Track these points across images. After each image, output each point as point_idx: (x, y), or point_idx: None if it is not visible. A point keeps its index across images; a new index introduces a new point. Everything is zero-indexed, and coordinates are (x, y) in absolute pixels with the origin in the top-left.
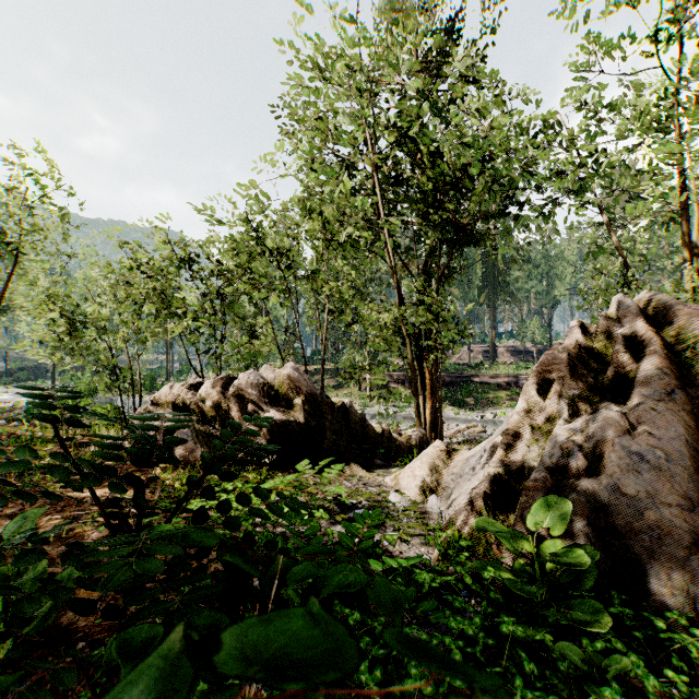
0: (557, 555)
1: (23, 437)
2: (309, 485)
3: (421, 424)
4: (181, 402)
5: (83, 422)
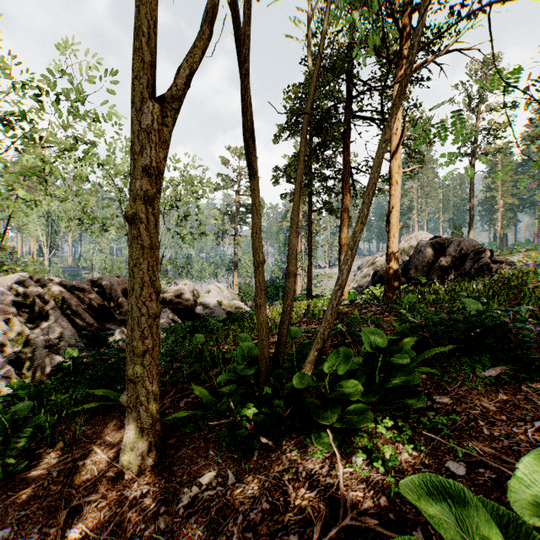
0: (79, 360)
1: None
2: None
3: None
4: None
5: None
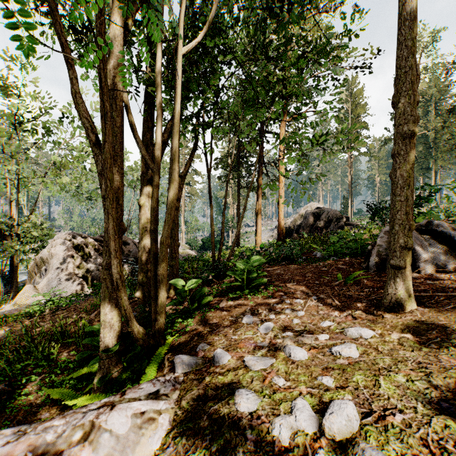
0: None
1: None
2: (9, 314)
3: None
4: None
5: None
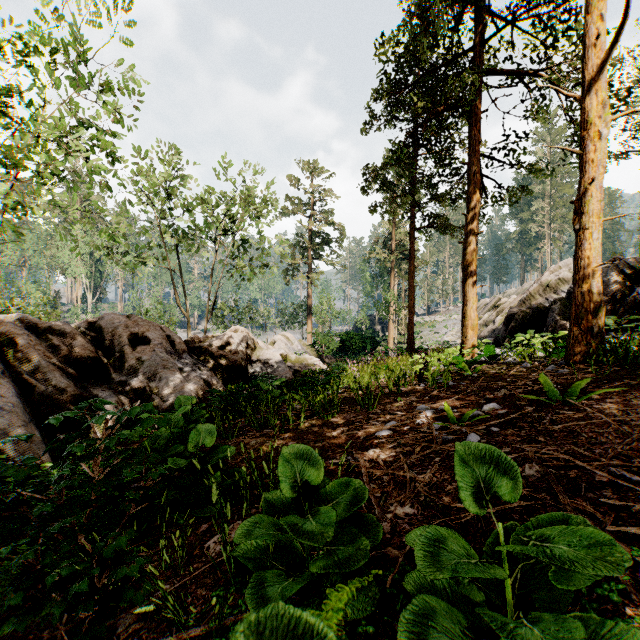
0: None
1: None
2: None
3: None
4: None
5: None
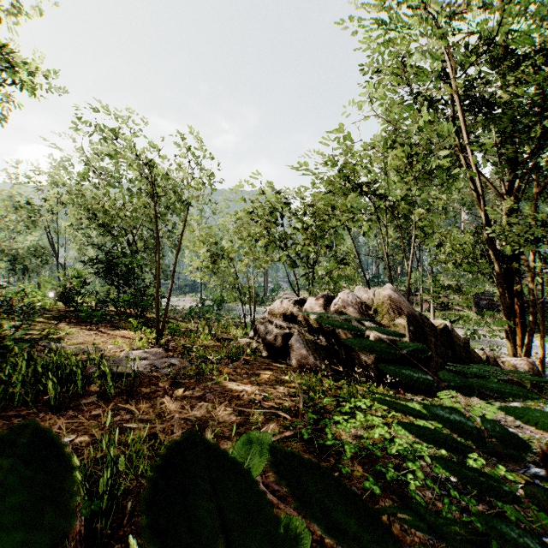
0: None
1: (191, 330)
2: None
3: (513, 351)
4: (290, 314)
5: (222, 323)
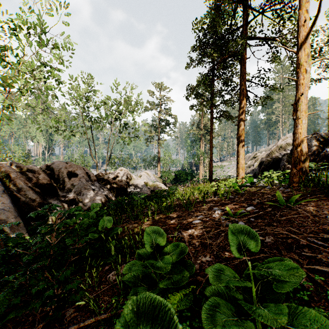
0: None
1: None
2: None
3: None
4: None
5: None
